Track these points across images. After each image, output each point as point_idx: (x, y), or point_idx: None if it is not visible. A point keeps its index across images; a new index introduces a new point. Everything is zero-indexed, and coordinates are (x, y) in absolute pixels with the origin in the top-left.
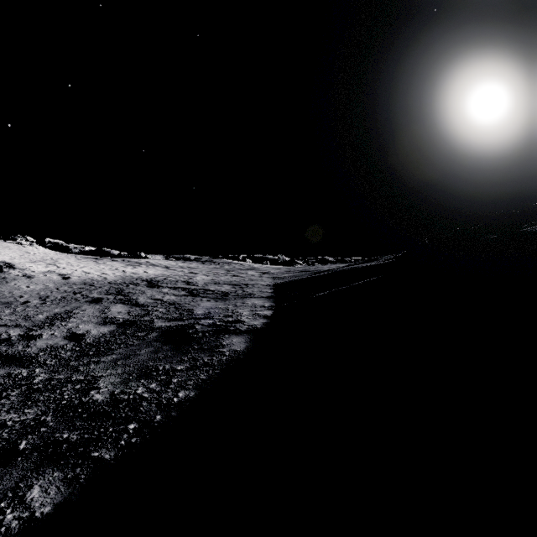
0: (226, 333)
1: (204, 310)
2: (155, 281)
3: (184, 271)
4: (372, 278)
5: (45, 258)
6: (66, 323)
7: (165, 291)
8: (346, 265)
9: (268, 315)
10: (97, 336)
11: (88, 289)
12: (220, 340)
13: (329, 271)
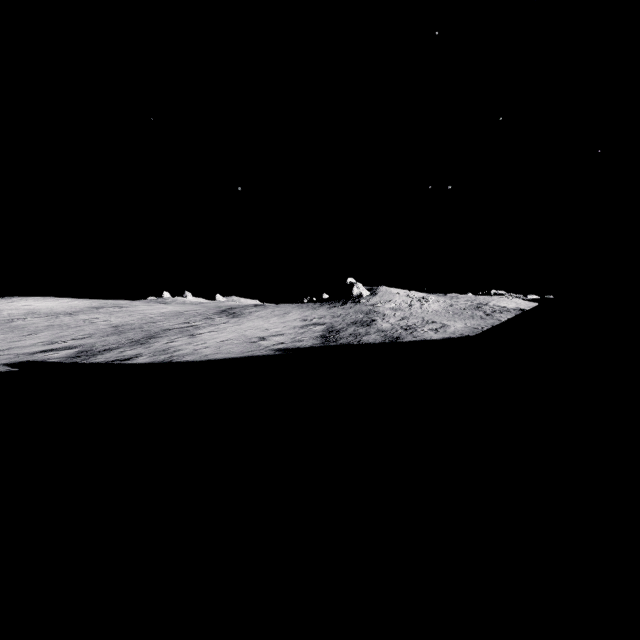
0: None
1: None
2: None
3: None
4: None
5: (528, 305)
6: None
7: None
8: None
9: None
10: None
11: None
12: None
13: None
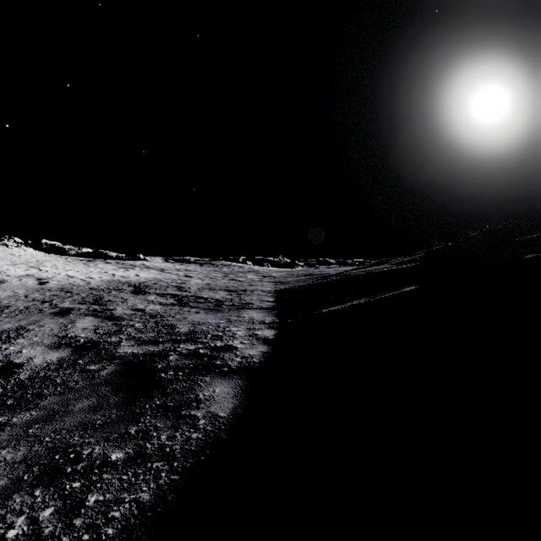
0: (209, 373)
1: (189, 326)
2: (143, 286)
3: (179, 274)
4: (409, 289)
5: (30, 260)
6: (8, 346)
7: (151, 299)
8: (354, 268)
9: (269, 337)
10: (38, 368)
11: (62, 296)
12: (196, 388)
13: (337, 275)
